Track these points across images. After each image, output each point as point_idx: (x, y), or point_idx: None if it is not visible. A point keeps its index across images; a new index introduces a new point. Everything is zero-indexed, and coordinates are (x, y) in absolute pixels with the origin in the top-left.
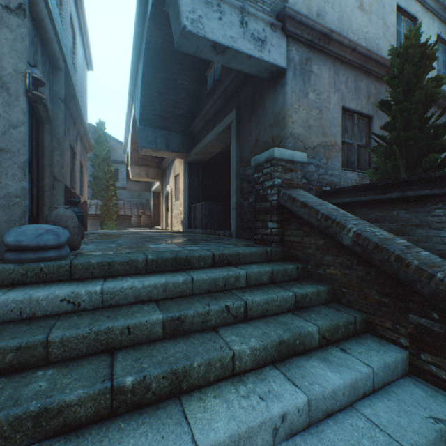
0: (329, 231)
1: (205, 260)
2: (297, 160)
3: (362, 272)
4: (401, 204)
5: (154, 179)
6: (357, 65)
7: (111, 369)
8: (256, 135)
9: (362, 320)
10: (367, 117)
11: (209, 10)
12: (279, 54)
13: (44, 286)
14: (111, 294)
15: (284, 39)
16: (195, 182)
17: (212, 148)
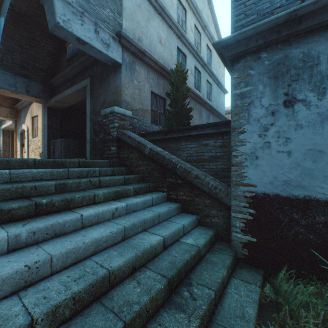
0: (140, 148)
1: (74, 163)
2: (127, 115)
3: (153, 166)
4: (172, 141)
5: (7, 117)
6: (158, 71)
7: (31, 200)
8: (104, 97)
9: (153, 186)
10: (164, 99)
11: (75, 18)
12: (118, 55)
13: None
14: (17, 175)
15: (121, 47)
16: (54, 123)
17: (71, 100)
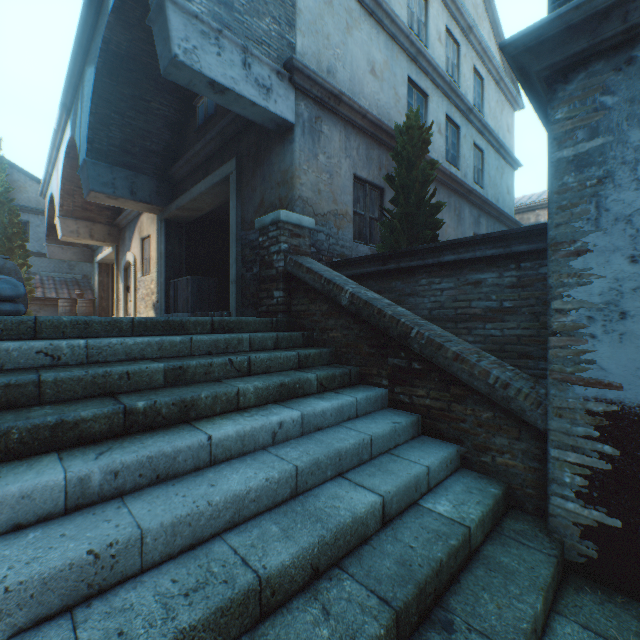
0: (331, 294)
1: (203, 325)
2: (305, 226)
3: (357, 330)
4: (398, 275)
5: (103, 242)
6: (368, 132)
7: (118, 401)
8: (262, 193)
9: (357, 373)
10: (379, 189)
11: (206, 42)
12: (287, 107)
13: (6, 341)
14: (98, 349)
15: (292, 91)
16: (176, 248)
17: (203, 204)
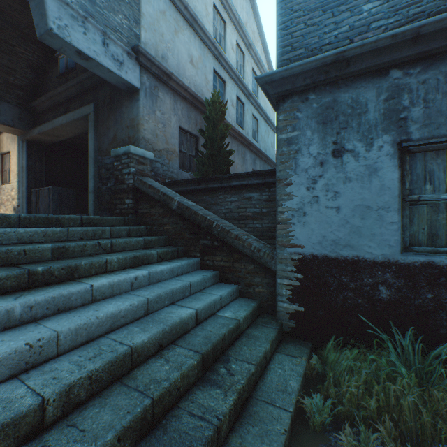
0: (166, 202)
1: (74, 221)
2: (147, 157)
3: (182, 224)
4: (207, 192)
5: None
6: (189, 100)
7: (21, 268)
8: (115, 132)
9: (182, 250)
10: (196, 137)
11: (75, 23)
12: (135, 77)
13: None
14: None
15: (138, 67)
16: (37, 164)
17: (64, 132)
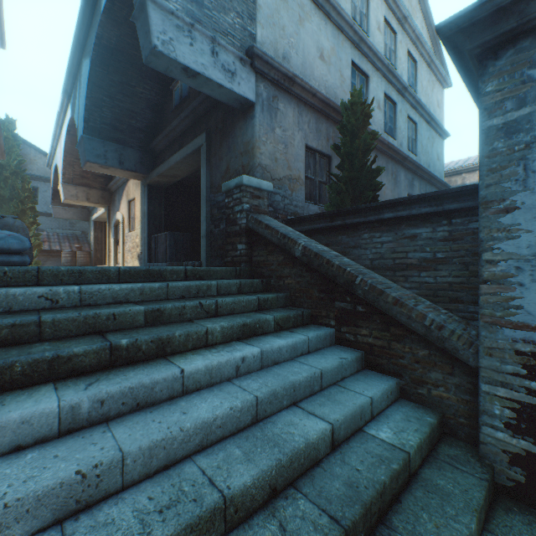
0: (286, 247)
1: (178, 274)
2: (264, 189)
3: (308, 278)
4: (344, 230)
5: (97, 204)
6: (318, 109)
7: (105, 339)
8: (227, 162)
9: (309, 315)
10: (327, 157)
11: (180, 35)
12: (249, 88)
13: (13, 287)
14: (90, 294)
15: (253, 75)
16: (156, 209)
17: (179, 171)
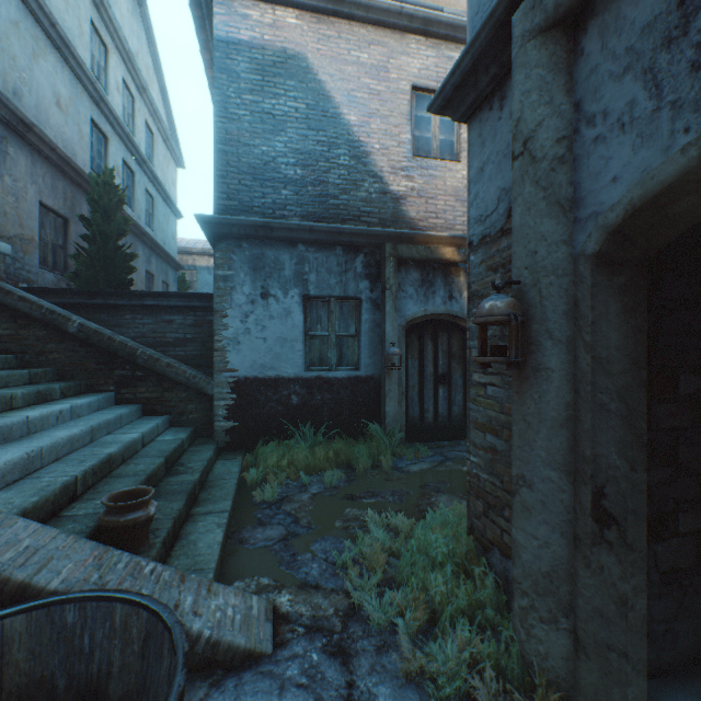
0: (57, 322)
1: None
2: (2, 251)
3: (84, 352)
4: (105, 309)
5: None
6: (56, 163)
7: None
8: None
9: (85, 385)
10: (65, 219)
11: None
12: None
13: None
14: None
15: None
16: None
17: None
